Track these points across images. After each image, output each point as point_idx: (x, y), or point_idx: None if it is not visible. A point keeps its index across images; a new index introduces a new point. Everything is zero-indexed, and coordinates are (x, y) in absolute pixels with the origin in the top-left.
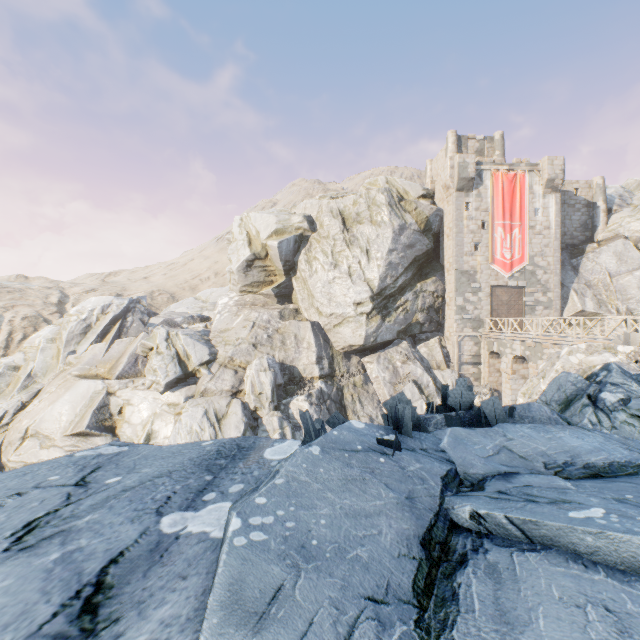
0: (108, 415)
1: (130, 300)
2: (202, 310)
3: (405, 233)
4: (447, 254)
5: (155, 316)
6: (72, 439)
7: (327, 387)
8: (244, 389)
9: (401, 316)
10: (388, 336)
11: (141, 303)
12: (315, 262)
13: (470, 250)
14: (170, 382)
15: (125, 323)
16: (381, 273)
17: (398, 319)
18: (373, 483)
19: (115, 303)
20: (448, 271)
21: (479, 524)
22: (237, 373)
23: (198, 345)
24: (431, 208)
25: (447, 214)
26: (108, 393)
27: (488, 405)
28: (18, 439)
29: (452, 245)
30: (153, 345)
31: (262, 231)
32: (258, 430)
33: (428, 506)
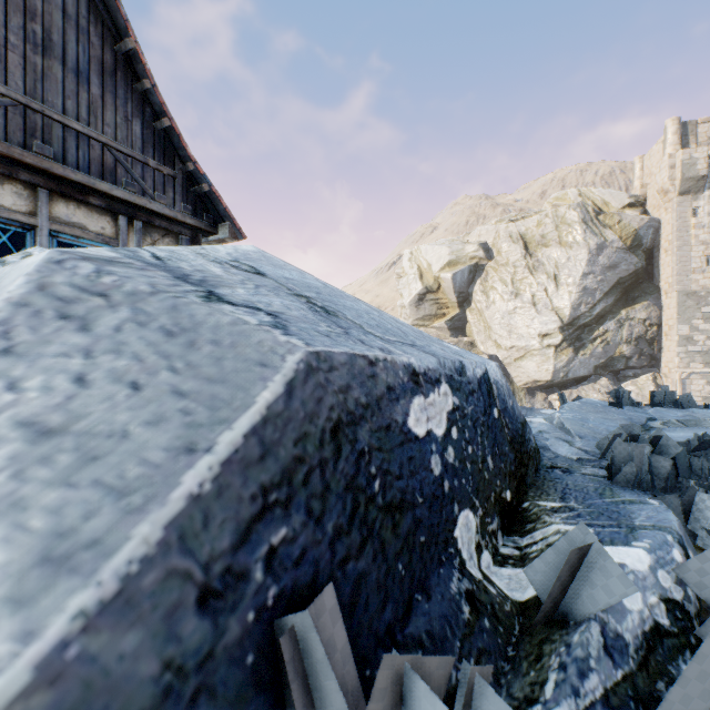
0: None
1: None
2: None
3: (604, 252)
4: (664, 273)
5: None
6: None
7: None
8: None
9: (599, 349)
10: (582, 371)
11: None
12: (492, 292)
13: (700, 266)
14: None
15: None
16: (573, 300)
17: (595, 352)
18: (610, 413)
19: None
20: (666, 293)
21: (664, 425)
22: None
23: None
24: (641, 219)
25: (664, 224)
26: None
27: (683, 398)
28: None
29: (672, 261)
30: None
31: (434, 264)
32: None
33: (639, 422)
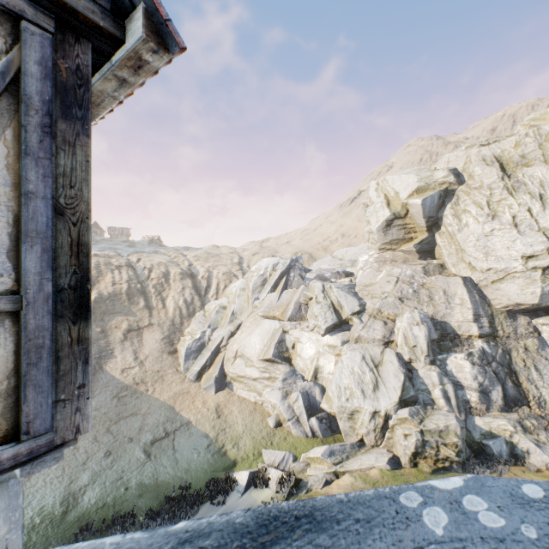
0: (285, 348)
1: (291, 260)
2: (341, 267)
3: None
4: None
5: (309, 272)
6: (263, 363)
7: (489, 348)
8: (395, 340)
9: None
10: None
11: (298, 262)
12: (464, 215)
13: None
14: (328, 327)
15: (289, 277)
16: None
17: None
18: None
19: (281, 262)
20: None
21: None
22: (386, 324)
23: (348, 297)
24: None
25: None
26: (283, 331)
27: None
28: (232, 357)
29: None
30: (312, 295)
31: (401, 191)
32: (413, 381)
33: None
